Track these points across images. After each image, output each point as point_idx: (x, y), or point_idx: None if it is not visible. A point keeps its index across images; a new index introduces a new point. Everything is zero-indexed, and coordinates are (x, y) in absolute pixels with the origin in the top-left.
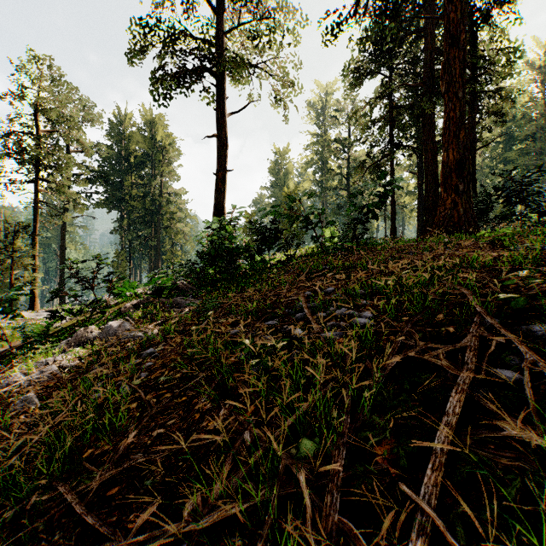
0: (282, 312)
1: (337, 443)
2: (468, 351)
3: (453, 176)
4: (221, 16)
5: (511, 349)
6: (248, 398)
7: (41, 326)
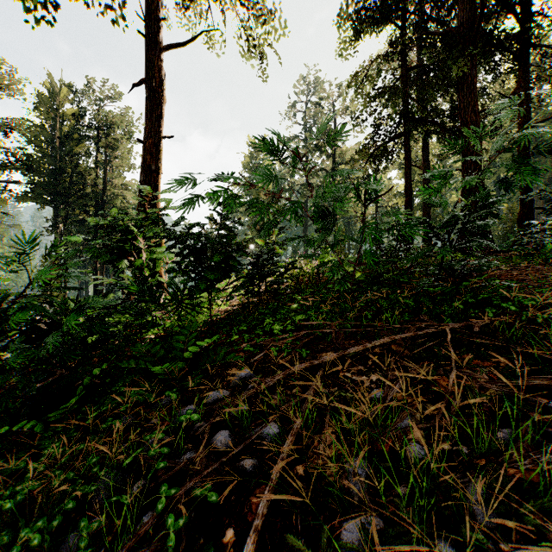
0: None
1: None
2: None
3: None
4: None
5: None
6: None
7: None
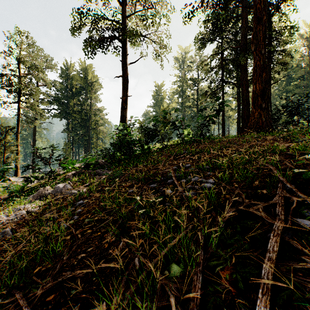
0: (160, 179)
1: (195, 270)
2: (278, 206)
3: (259, 99)
4: (124, 7)
5: (304, 205)
6: (137, 238)
7: (19, 186)
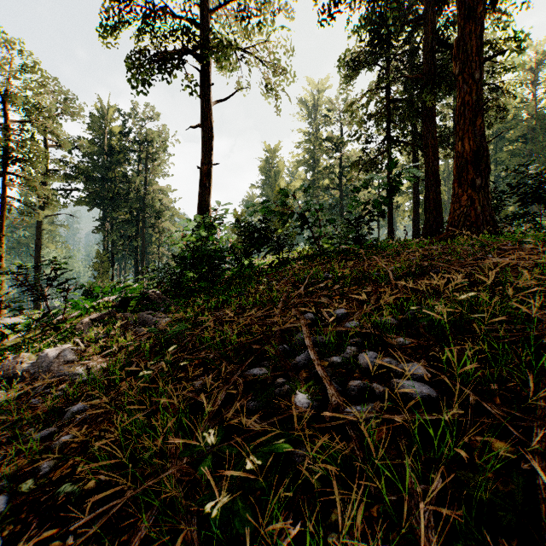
0: (275, 352)
1: None
2: None
3: (469, 168)
4: None
5: None
6: None
7: None
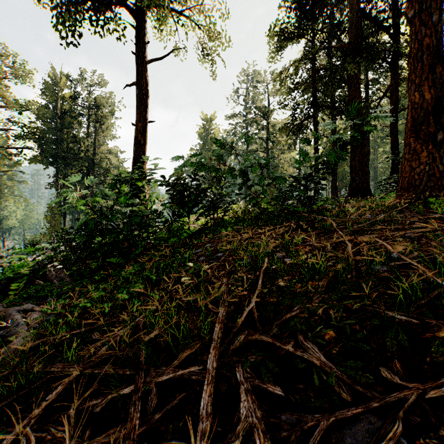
0: None
1: None
2: None
3: (430, 120)
4: None
5: None
6: None
7: None
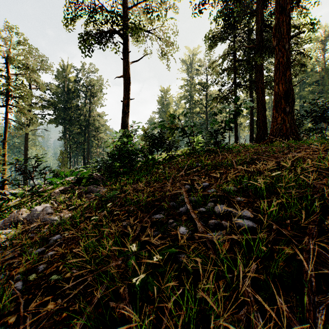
0: (168, 206)
1: None
2: None
3: (282, 101)
4: None
5: None
6: None
7: None
